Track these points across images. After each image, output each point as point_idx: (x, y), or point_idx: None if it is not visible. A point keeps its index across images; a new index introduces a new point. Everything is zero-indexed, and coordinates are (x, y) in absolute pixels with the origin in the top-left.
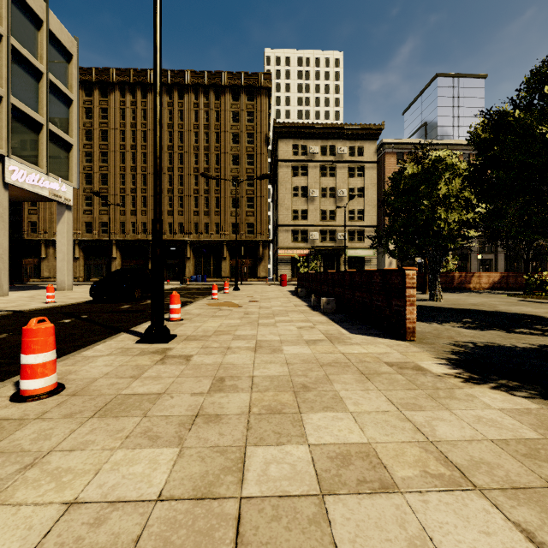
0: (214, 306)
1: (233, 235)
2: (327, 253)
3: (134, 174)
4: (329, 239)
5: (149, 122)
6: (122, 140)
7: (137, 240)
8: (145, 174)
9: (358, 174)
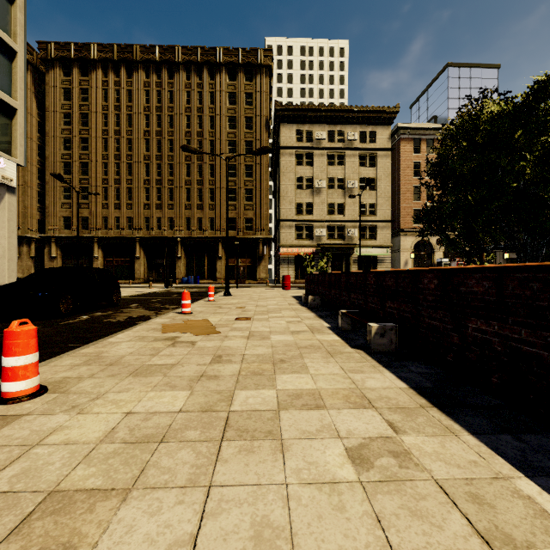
0: (170, 331)
1: (229, 232)
2: (335, 251)
3: (119, 163)
4: (337, 236)
5: (135, 104)
6: (104, 125)
7: (121, 236)
8: (131, 162)
9: (369, 163)
